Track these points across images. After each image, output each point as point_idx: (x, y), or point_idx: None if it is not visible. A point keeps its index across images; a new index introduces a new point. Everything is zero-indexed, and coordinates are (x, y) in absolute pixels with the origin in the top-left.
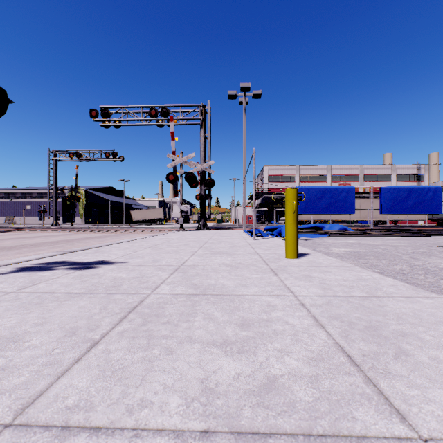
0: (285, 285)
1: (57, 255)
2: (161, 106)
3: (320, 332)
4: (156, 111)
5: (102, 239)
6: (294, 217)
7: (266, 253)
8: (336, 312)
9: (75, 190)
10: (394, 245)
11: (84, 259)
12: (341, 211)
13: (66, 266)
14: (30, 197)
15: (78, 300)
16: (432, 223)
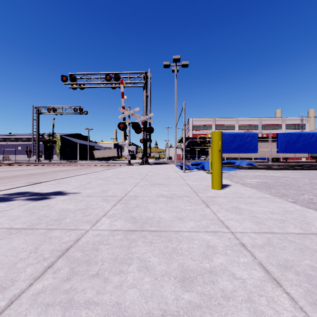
0: (219, 218)
1: (24, 186)
2: (114, 73)
3: (279, 294)
4: (110, 77)
5: (69, 172)
6: (219, 154)
7: (195, 184)
8: (283, 257)
9: (52, 136)
10: (293, 177)
11: (44, 190)
12: (248, 151)
13: (25, 197)
14: (21, 141)
15: (13, 239)
16: (312, 159)
